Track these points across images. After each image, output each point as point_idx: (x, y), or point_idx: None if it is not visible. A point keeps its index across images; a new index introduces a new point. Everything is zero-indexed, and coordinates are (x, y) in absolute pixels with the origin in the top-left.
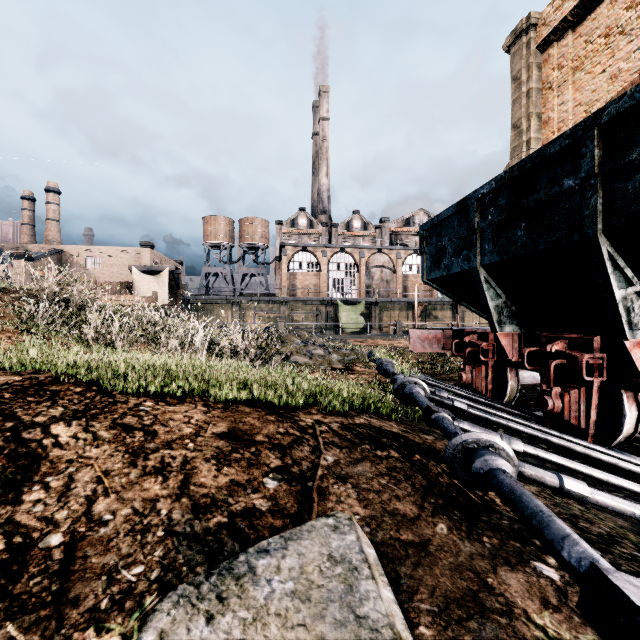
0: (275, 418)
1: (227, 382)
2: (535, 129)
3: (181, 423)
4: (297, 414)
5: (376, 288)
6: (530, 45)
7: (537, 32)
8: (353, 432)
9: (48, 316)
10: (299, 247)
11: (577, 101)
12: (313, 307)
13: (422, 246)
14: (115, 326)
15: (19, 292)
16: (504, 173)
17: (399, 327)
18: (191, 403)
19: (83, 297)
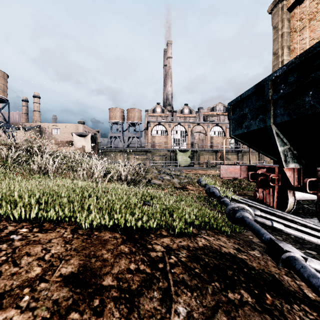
0: (128, 248)
1: (93, 210)
2: (286, 54)
3: (34, 260)
4: (150, 239)
5: (196, 143)
6: (283, 8)
7: (287, 1)
8: (200, 263)
9: (14, 157)
10: (157, 122)
11: (311, 37)
12: (164, 153)
13: (229, 115)
14: (50, 163)
15: (5, 145)
16: (294, 59)
17: (209, 163)
18: (63, 227)
19: (39, 147)
